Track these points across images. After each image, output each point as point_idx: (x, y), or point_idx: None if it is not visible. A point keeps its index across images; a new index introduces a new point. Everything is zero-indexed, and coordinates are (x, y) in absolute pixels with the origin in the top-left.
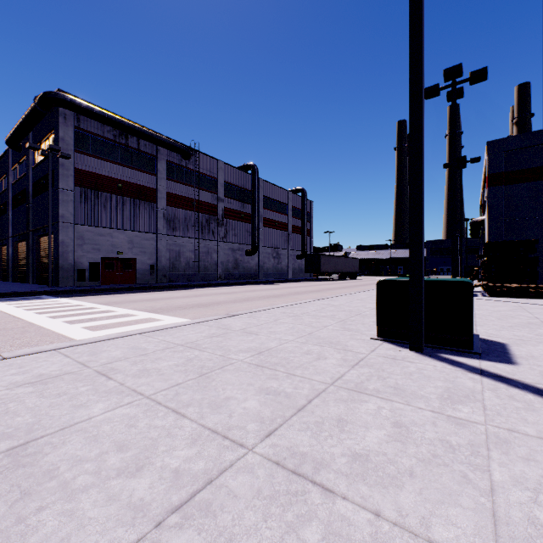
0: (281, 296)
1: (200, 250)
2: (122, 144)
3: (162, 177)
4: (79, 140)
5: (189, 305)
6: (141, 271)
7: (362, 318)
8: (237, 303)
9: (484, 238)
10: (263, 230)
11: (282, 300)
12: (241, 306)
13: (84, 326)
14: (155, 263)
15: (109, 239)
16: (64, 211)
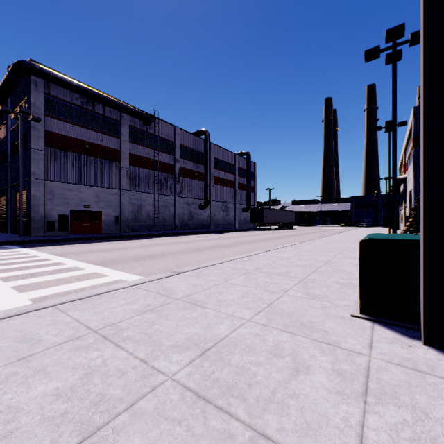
0: (230, 246)
1: (159, 204)
2: (89, 110)
3: (125, 140)
4: (49, 105)
5: (141, 255)
6: (106, 223)
7: (322, 277)
8: (188, 253)
9: (406, 194)
10: (214, 187)
11: (231, 250)
12: (191, 257)
13: (16, 284)
14: (119, 215)
15: (77, 194)
16: (35, 169)
